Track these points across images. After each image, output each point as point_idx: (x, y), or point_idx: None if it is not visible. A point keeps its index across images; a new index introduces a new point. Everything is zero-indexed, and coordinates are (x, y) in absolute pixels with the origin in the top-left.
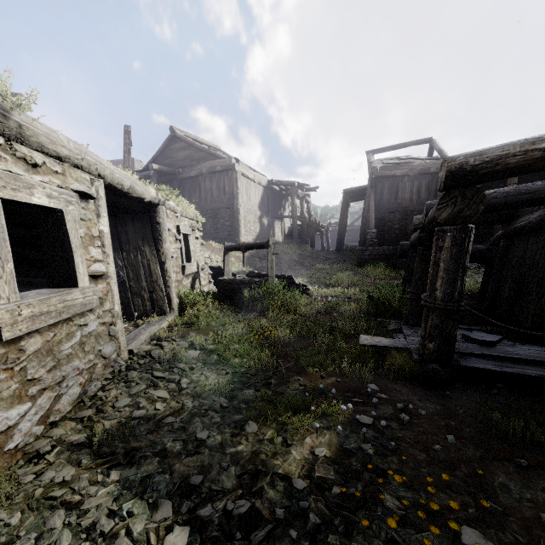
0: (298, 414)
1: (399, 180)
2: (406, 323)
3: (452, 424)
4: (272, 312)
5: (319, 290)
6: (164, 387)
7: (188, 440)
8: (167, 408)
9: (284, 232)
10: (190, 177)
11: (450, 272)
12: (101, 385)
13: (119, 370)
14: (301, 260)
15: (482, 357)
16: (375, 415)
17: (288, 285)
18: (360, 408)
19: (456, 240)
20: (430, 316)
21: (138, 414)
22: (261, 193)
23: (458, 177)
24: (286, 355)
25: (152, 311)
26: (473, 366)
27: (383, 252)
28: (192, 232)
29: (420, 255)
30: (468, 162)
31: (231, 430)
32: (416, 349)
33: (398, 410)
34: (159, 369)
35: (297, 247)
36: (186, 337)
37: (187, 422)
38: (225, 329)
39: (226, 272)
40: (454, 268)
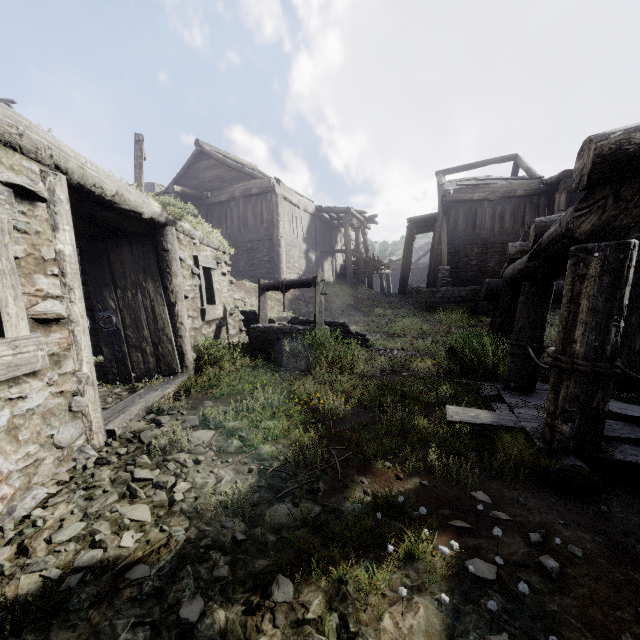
0: (365, 555)
1: (478, 206)
2: (505, 386)
3: (636, 578)
4: (320, 372)
5: (381, 341)
6: (147, 497)
7: (163, 624)
8: (141, 543)
9: (336, 271)
10: (220, 202)
11: (600, 315)
12: (46, 494)
13: (83, 465)
14: (357, 303)
15: (639, 443)
16: (502, 563)
17: (341, 335)
18: (468, 541)
19: (609, 264)
20: (564, 382)
21: (85, 560)
22: (307, 222)
23: (613, 164)
24: (341, 437)
25: (158, 370)
26: (636, 461)
27: (459, 294)
28: (216, 266)
29: (526, 293)
30: (632, 139)
31: (245, 596)
32: (537, 431)
33: (534, 544)
34: (147, 463)
35: (352, 288)
36: (199, 408)
37: (170, 577)
38: (254, 397)
39: (262, 317)
40: (605, 308)
